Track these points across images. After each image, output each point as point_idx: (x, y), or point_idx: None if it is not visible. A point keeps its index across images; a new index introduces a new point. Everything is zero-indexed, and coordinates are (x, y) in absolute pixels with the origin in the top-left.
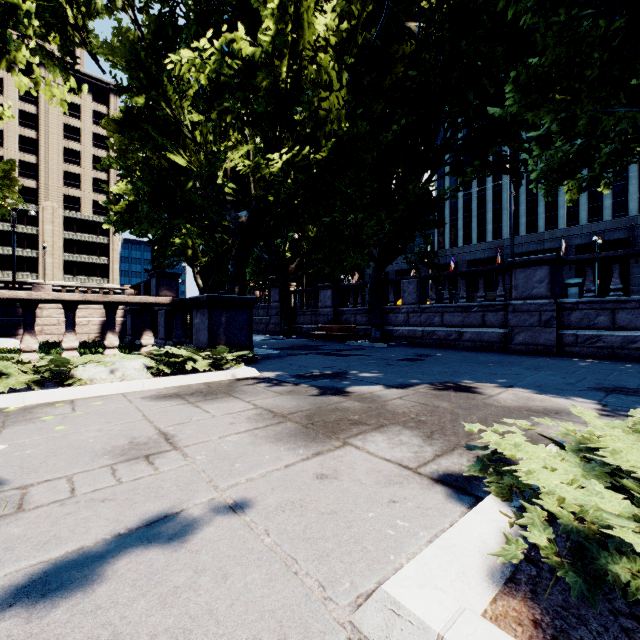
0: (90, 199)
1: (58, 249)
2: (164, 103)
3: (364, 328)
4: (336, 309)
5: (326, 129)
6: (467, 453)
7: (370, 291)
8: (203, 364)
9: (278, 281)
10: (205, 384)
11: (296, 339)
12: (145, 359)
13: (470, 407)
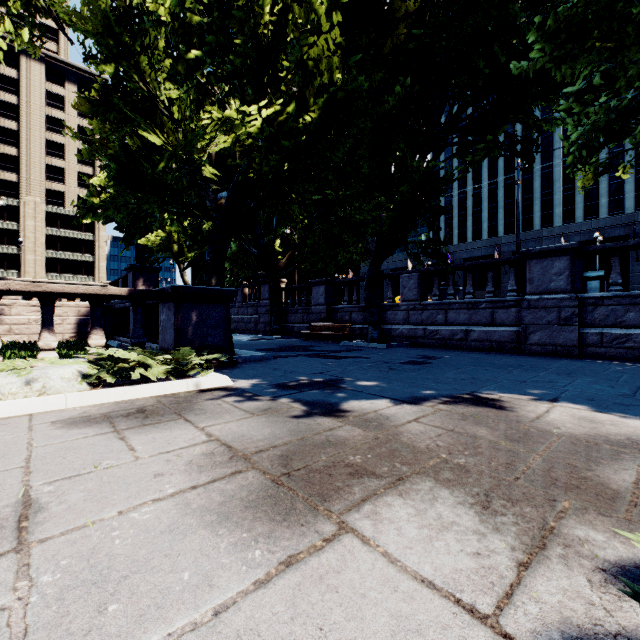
0: (75, 194)
1: (40, 246)
2: (137, 75)
3: (360, 327)
4: (329, 307)
5: (317, 83)
6: (575, 556)
7: (367, 286)
8: (159, 371)
9: (267, 277)
10: (156, 398)
11: (286, 339)
12: (83, 365)
13: (521, 437)
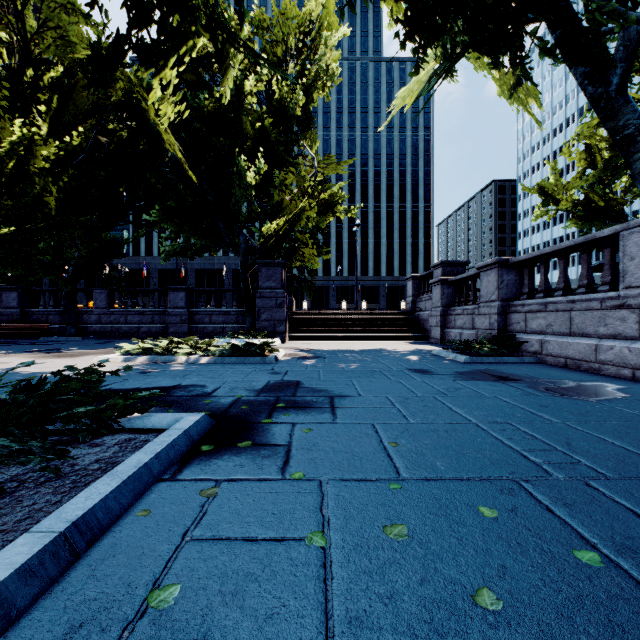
0: None
1: None
2: None
3: (58, 326)
4: (24, 310)
5: (44, 208)
6: None
7: (66, 297)
8: None
9: None
10: None
11: None
12: None
13: None
